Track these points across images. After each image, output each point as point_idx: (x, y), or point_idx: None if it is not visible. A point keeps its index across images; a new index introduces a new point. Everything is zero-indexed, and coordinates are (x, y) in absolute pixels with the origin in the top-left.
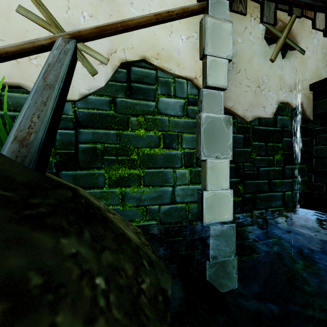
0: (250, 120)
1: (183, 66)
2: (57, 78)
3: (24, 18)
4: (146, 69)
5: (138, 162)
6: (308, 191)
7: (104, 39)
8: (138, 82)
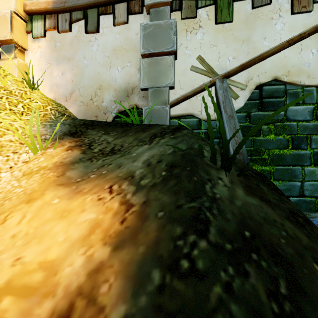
0: None
1: (313, 76)
2: (232, 110)
3: (194, 72)
4: (275, 85)
5: (268, 160)
6: None
7: (243, 71)
8: (268, 97)
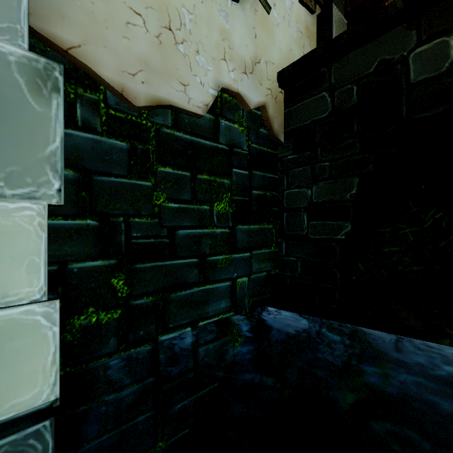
0: (142, 104)
1: None
2: None
3: None
4: None
5: None
6: (278, 272)
7: None
8: None
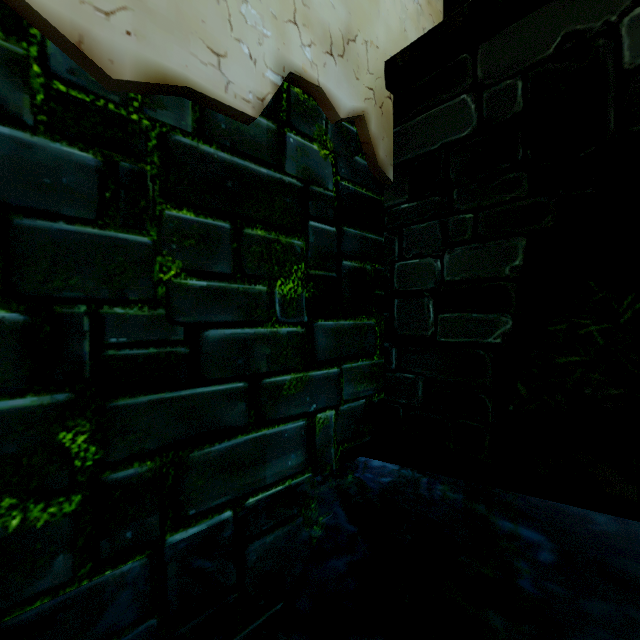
0: (127, 76)
1: None
2: None
3: None
4: None
5: None
6: (384, 397)
7: None
8: None
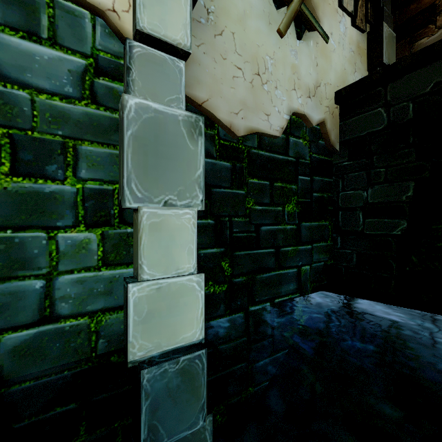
0: (242, 134)
1: None
2: None
3: None
4: None
5: None
6: (333, 262)
7: None
8: None
